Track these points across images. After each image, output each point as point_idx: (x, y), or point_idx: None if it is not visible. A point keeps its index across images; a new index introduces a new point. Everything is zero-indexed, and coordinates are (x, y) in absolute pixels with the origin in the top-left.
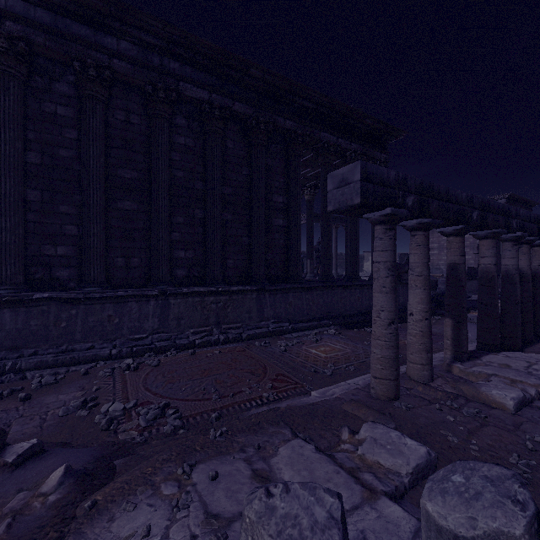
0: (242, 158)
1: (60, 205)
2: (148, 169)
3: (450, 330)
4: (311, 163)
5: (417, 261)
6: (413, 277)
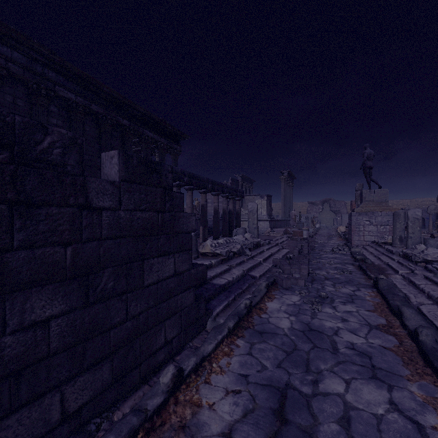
0: (95, 138)
1: None
2: None
3: (202, 230)
4: (136, 143)
5: (189, 202)
6: (188, 208)
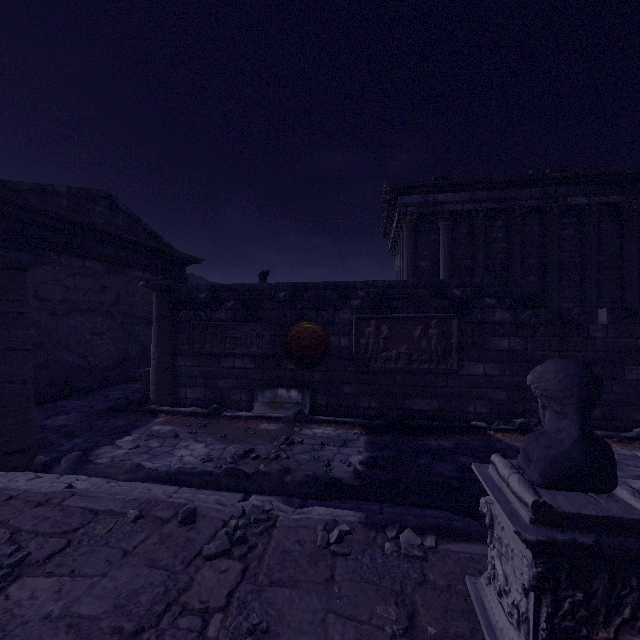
0: (614, 232)
1: None
2: (543, 255)
3: None
4: None
5: None
6: None
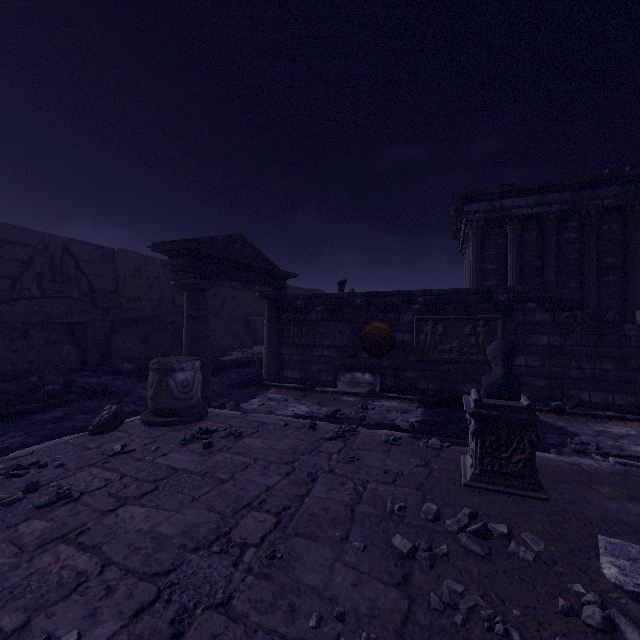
0: None
1: (571, 283)
2: (623, 254)
3: None
4: None
5: None
6: None
